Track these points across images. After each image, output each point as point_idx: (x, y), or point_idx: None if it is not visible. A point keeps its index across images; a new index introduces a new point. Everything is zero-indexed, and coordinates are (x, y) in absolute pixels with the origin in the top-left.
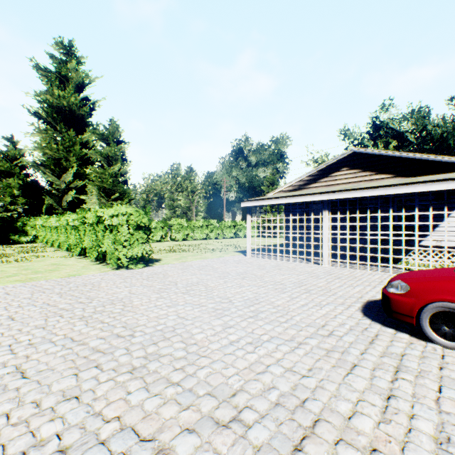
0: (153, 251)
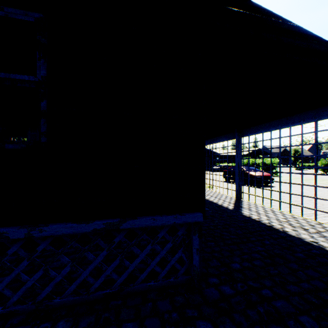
0: None
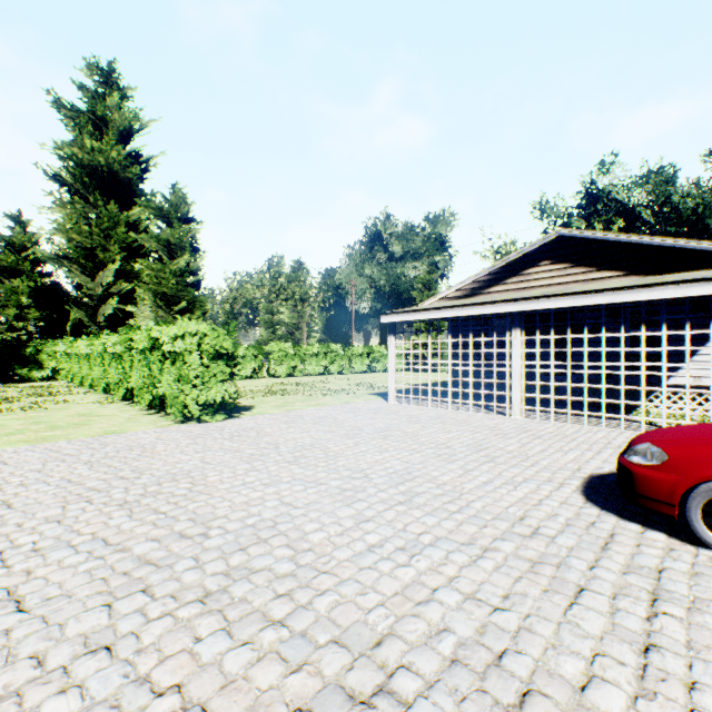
0: (241, 393)
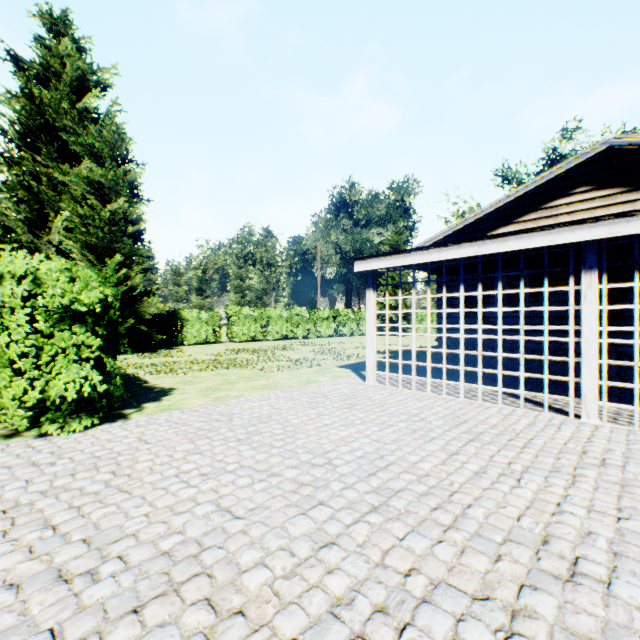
0: (177, 365)
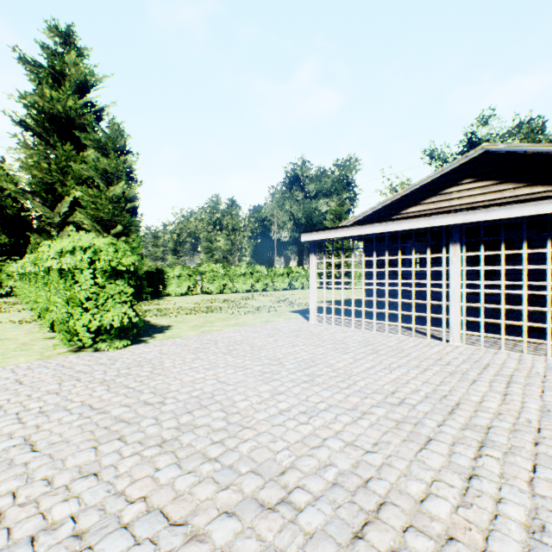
0: (168, 310)
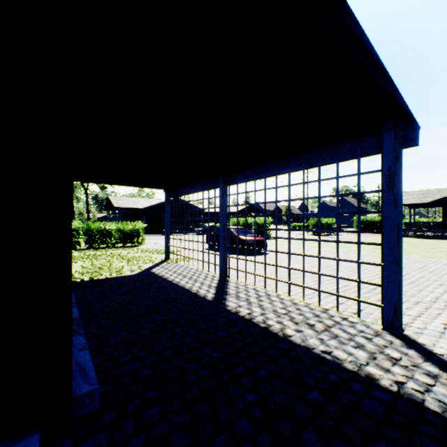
0: None
